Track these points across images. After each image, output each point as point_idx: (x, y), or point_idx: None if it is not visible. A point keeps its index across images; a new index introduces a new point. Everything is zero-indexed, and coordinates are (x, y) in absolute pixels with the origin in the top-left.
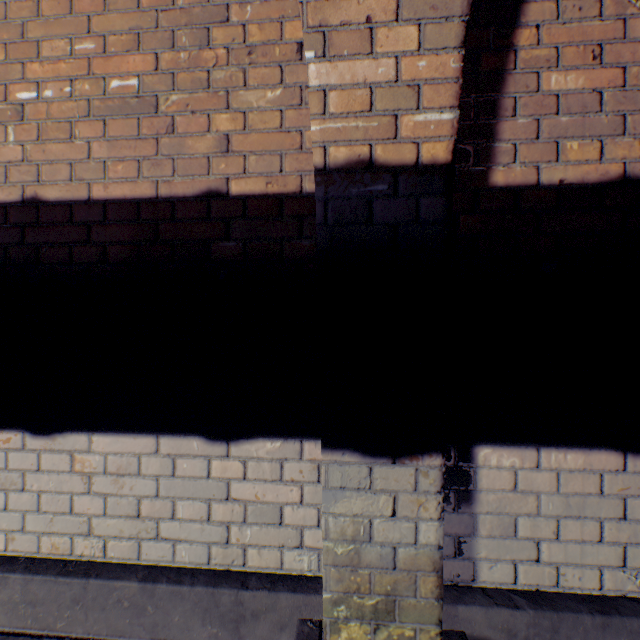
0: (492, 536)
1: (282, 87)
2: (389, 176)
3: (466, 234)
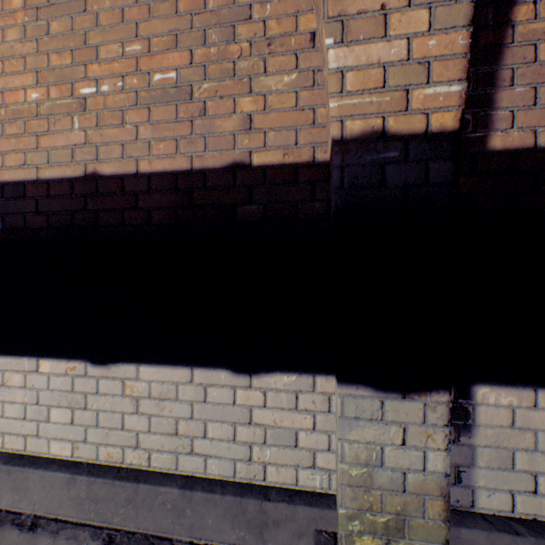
0: (490, 467)
1: (297, 72)
2: (400, 144)
3: (465, 194)
